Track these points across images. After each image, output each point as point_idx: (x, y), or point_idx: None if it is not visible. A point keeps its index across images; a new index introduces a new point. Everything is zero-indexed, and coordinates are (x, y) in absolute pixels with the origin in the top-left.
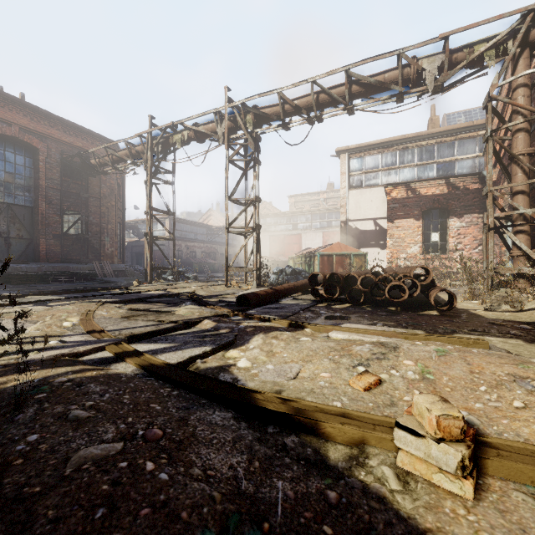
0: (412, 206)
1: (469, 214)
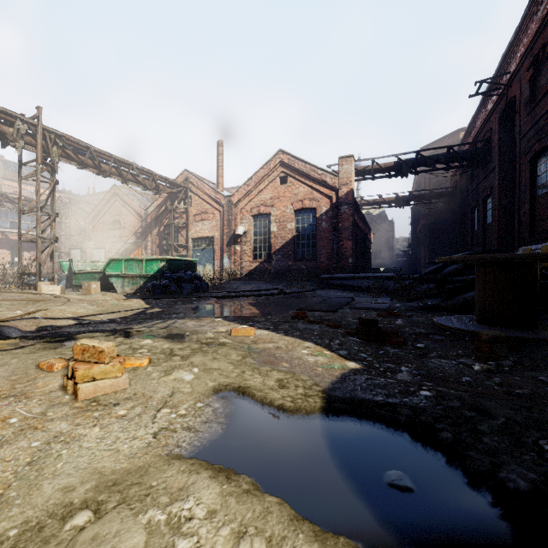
0: (6, 243)
1: (33, 251)
